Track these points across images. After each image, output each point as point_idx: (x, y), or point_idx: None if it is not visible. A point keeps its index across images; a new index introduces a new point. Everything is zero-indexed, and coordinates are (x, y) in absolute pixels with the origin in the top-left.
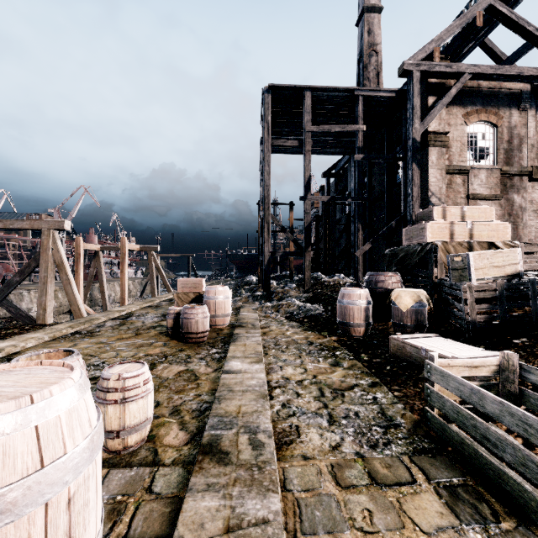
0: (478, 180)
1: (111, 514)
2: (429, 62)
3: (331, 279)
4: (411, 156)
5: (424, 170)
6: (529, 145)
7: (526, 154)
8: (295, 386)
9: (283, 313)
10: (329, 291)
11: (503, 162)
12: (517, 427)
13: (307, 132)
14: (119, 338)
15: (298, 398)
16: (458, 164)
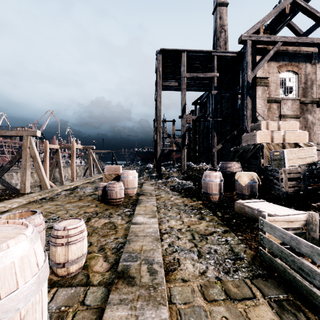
0: (286, 106)
1: (57, 319)
2: (257, 35)
3: (198, 166)
4: (246, 92)
5: (254, 100)
6: (317, 85)
7: (315, 90)
8: (176, 232)
9: (169, 186)
10: (196, 173)
11: (301, 95)
12: None
13: (183, 77)
14: (69, 202)
15: (179, 240)
16: (274, 96)
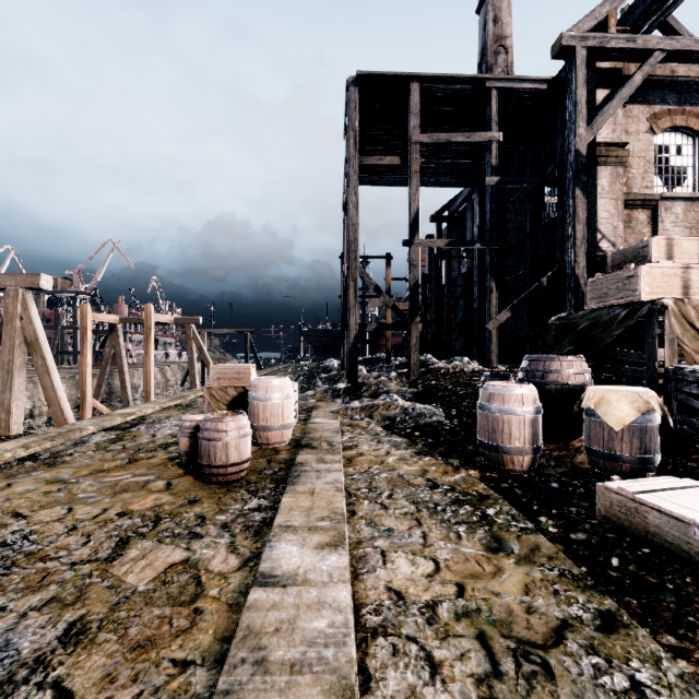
0: (672, 215)
1: None
2: (601, 34)
3: (450, 365)
4: (573, 178)
5: (590, 200)
6: None
7: None
8: (421, 626)
9: (379, 419)
10: (449, 383)
11: None
12: None
13: (413, 143)
14: (96, 470)
15: (436, 686)
16: (641, 191)
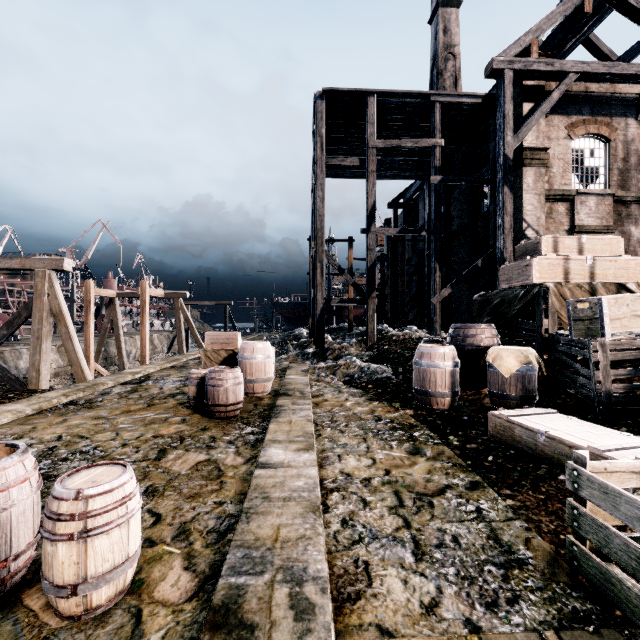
0: (586, 208)
1: None
2: (525, 59)
3: (401, 332)
4: (502, 178)
5: (518, 195)
6: None
7: None
8: (360, 488)
9: (341, 376)
10: (398, 347)
11: (617, 186)
12: None
13: (370, 148)
14: (125, 411)
15: (366, 510)
16: (560, 188)
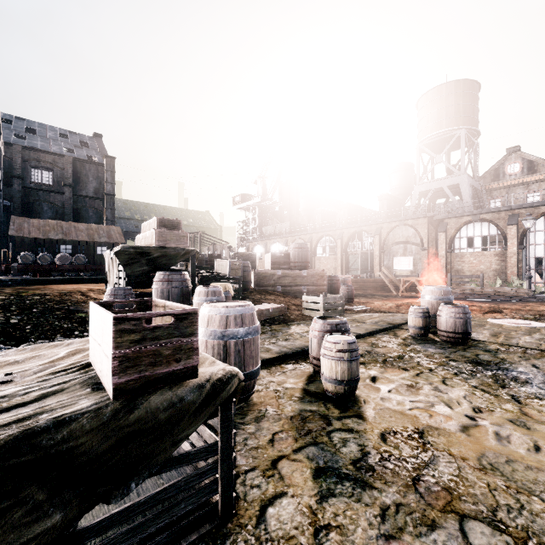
0: None
1: None
2: None
3: None
4: None
5: None
6: None
7: None
8: None
9: None
10: None
11: None
12: (341, 299)
13: None
14: (464, 432)
15: None
16: None
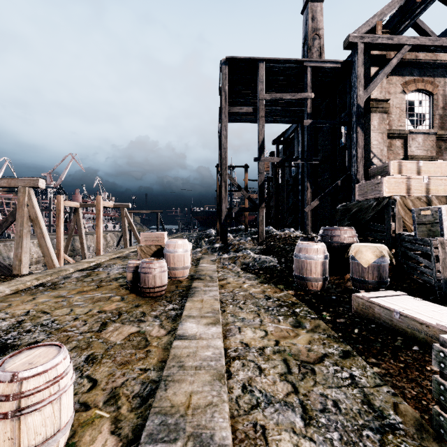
0: (416, 143)
1: None
2: (373, 35)
3: (282, 232)
4: (356, 121)
5: (367, 134)
6: None
7: None
8: (256, 356)
9: (239, 264)
10: (281, 243)
11: (438, 127)
12: None
13: (260, 100)
14: (80, 291)
15: (261, 376)
16: (397, 128)
